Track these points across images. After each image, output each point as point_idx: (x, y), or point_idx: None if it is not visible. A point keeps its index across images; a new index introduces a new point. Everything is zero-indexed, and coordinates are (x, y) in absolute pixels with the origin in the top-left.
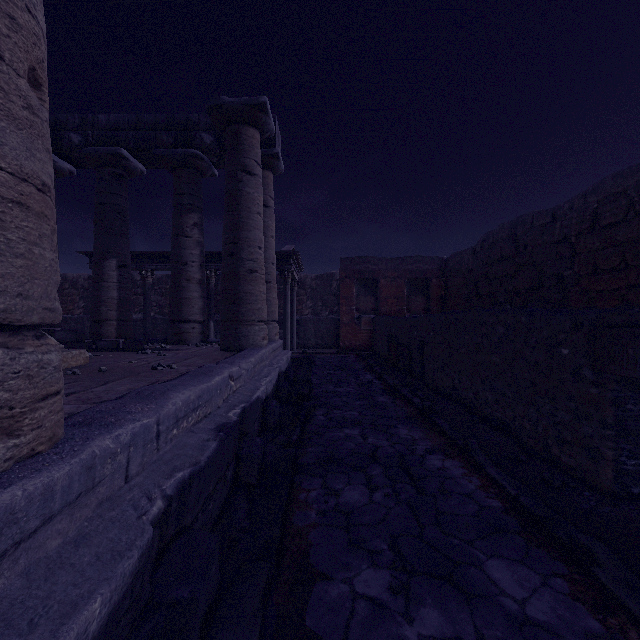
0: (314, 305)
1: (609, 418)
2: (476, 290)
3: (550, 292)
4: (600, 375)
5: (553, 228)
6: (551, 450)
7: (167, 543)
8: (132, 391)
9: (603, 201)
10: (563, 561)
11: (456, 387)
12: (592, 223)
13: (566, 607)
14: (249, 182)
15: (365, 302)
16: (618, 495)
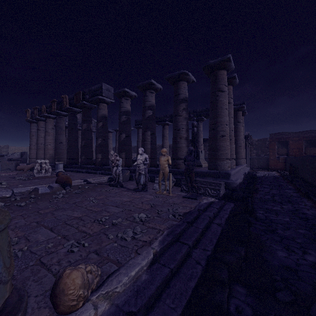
0: (257, 152)
1: None
2: None
3: None
4: None
5: None
6: (313, 184)
7: None
8: None
9: None
10: (298, 191)
11: (304, 176)
12: None
13: (293, 192)
14: (239, 125)
15: (281, 151)
16: None
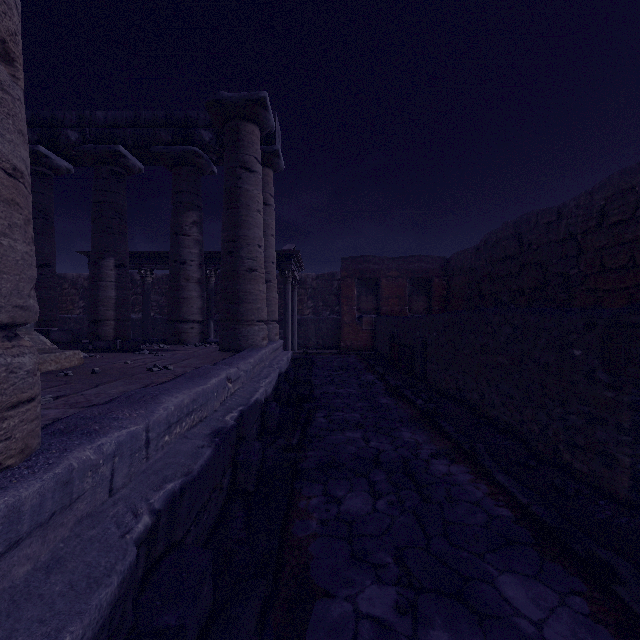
0: (315, 305)
1: (626, 423)
2: (479, 290)
3: (555, 291)
4: (616, 378)
5: (558, 226)
6: (562, 455)
7: (155, 561)
8: (122, 395)
9: (610, 198)
10: (581, 577)
11: (460, 388)
12: (599, 221)
13: (587, 630)
14: (248, 179)
15: (366, 302)
16: (635, 504)
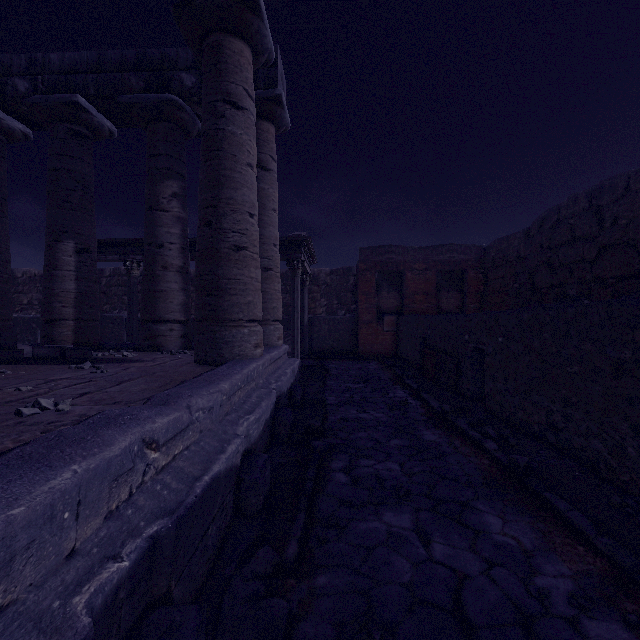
0: (329, 303)
1: None
2: (531, 282)
3: None
4: None
5: None
6: None
7: None
8: None
9: None
10: None
11: (557, 426)
12: None
13: None
14: (234, 118)
15: (388, 299)
16: None
